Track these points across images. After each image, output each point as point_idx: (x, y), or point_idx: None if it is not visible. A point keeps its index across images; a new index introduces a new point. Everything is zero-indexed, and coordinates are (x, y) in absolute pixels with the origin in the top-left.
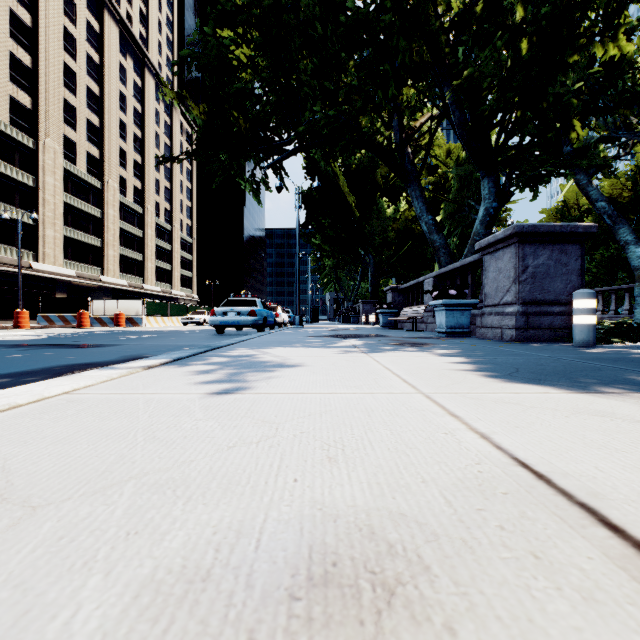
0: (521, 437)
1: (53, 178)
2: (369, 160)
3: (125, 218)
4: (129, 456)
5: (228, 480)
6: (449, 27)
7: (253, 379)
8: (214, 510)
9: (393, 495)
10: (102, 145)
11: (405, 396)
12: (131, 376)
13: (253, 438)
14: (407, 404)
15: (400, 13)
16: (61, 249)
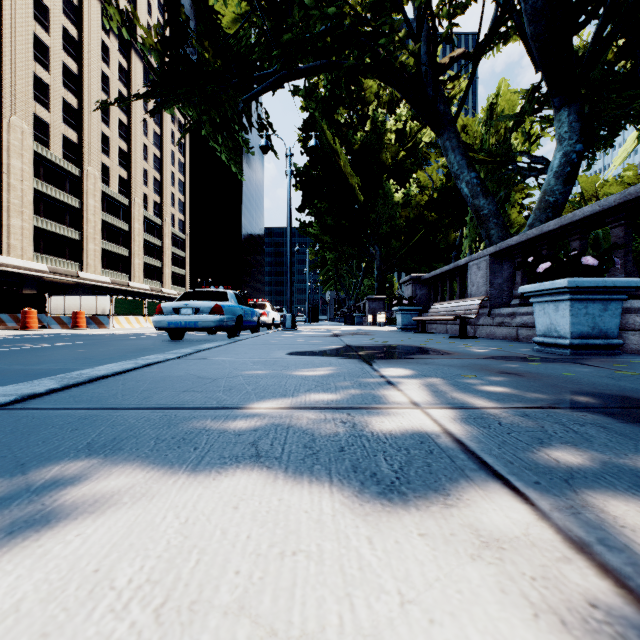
0: None
1: (20, 161)
2: (375, 137)
3: (108, 210)
4: None
5: None
6: None
7: None
8: None
9: None
10: (81, 128)
11: None
12: None
13: None
14: None
15: None
16: (30, 241)
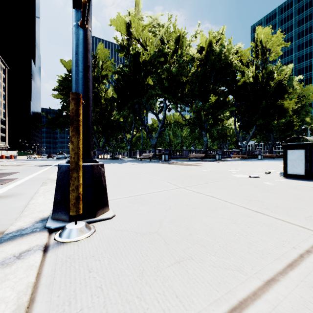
0: None
1: None
2: None
3: None
4: None
5: None
6: (95, 120)
7: None
8: None
9: None
10: None
11: None
12: None
13: None
14: None
15: None
16: None
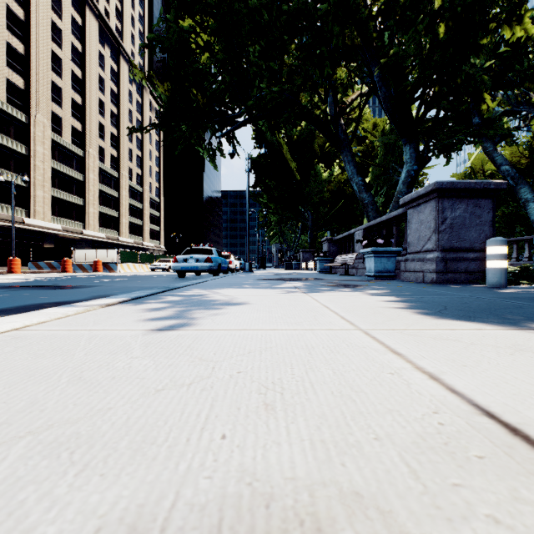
0: (473, 378)
1: (42, 147)
2: (308, 132)
3: (103, 181)
4: (41, 402)
5: (143, 436)
6: (377, 15)
7: (200, 316)
8: (111, 486)
9: (342, 460)
10: (84, 120)
11: (344, 332)
12: (87, 313)
13: (186, 379)
14: (347, 341)
15: (335, 3)
16: (49, 207)
